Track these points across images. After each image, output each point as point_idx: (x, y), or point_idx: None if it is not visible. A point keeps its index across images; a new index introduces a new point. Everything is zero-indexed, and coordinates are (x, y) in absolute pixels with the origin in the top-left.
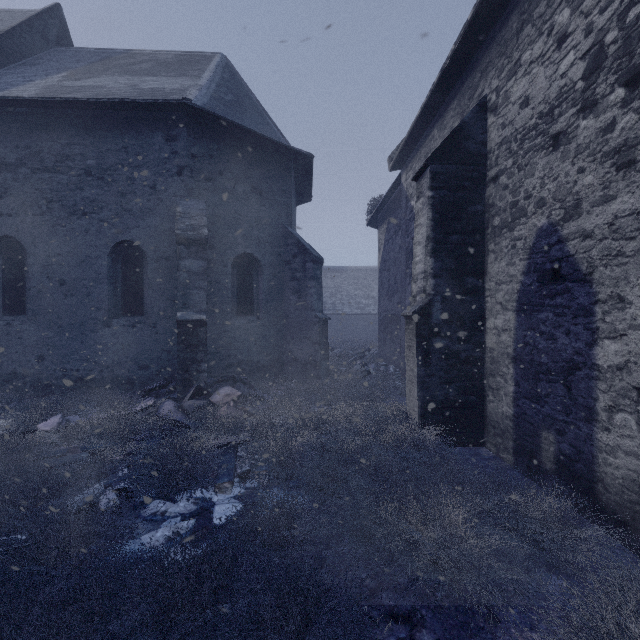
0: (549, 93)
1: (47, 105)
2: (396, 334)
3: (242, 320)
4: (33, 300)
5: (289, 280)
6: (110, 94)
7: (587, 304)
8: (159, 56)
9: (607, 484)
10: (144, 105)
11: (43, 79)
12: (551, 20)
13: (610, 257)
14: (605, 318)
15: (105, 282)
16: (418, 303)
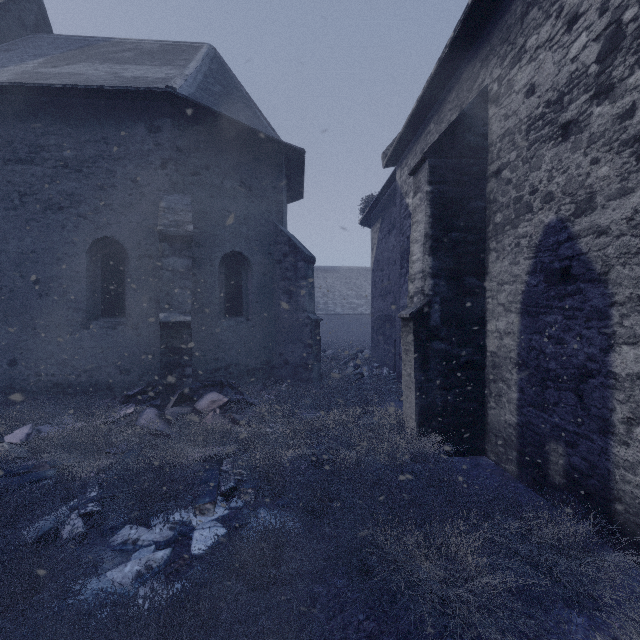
0: (558, 79)
1: (20, 91)
2: (390, 335)
3: (230, 321)
4: (5, 300)
5: (280, 280)
6: (89, 82)
7: (602, 306)
8: (144, 45)
9: (625, 503)
10: (125, 93)
11: (17, 65)
12: (560, 1)
13: (629, 255)
14: (623, 322)
15: (83, 281)
16: (416, 304)
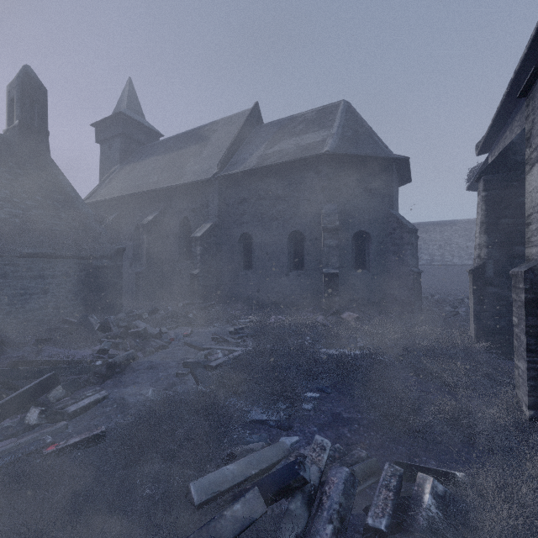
0: None
1: (262, 168)
2: None
3: (358, 272)
4: (255, 262)
5: (390, 245)
6: (287, 154)
7: None
8: (307, 115)
9: None
10: (305, 159)
11: (256, 152)
12: None
13: None
14: None
15: (286, 253)
16: (476, 264)
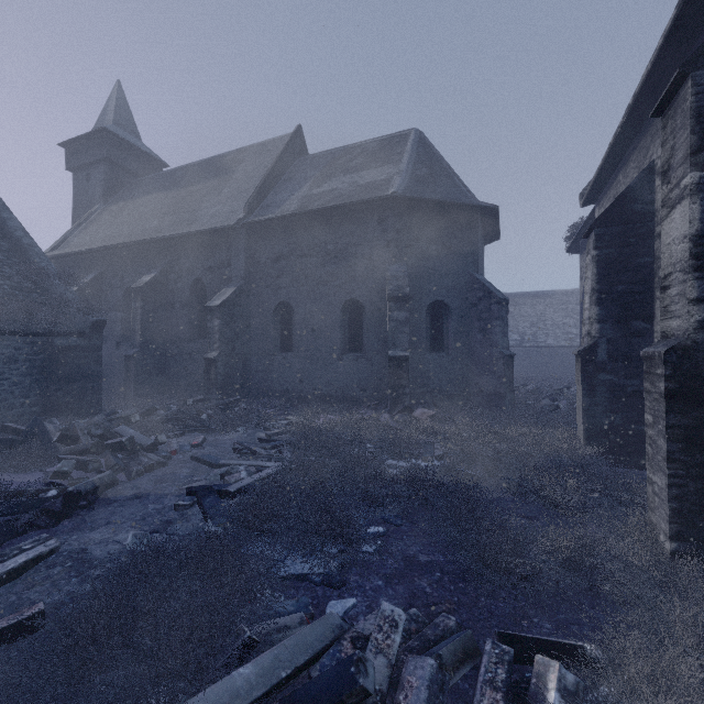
0: None
1: (306, 214)
2: None
3: (434, 356)
4: (297, 342)
5: (475, 320)
6: (341, 196)
7: None
8: (368, 146)
9: None
10: (365, 202)
11: (299, 191)
12: None
13: None
14: None
15: (339, 329)
16: (585, 344)
